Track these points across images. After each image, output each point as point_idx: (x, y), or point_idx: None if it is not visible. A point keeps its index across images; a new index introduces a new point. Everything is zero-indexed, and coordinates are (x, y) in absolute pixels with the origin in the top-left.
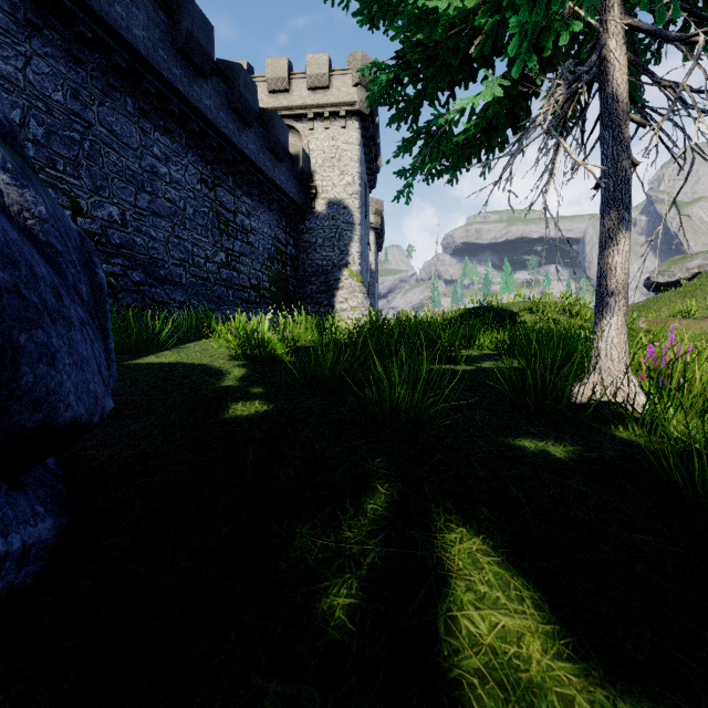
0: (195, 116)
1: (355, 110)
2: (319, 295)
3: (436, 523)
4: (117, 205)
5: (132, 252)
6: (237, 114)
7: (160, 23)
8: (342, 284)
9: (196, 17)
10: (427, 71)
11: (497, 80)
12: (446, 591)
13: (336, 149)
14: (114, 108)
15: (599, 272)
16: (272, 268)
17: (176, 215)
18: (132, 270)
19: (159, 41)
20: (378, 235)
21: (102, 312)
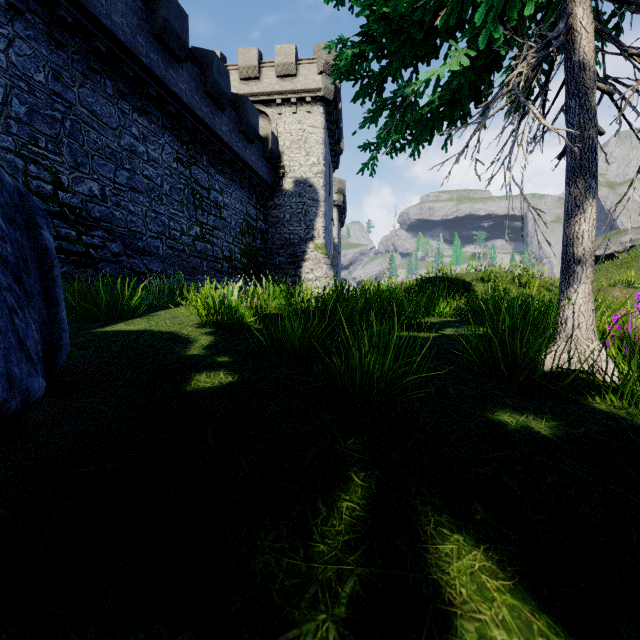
0: (171, 99)
1: (320, 96)
2: (286, 266)
3: (425, 528)
4: (97, 180)
5: (111, 225)
6: (210, 98)
7: (138, 11)
8: (308, 256)
9: (172, 6)
10: (392, 45)
11: (462, 50)
12: (452, 639)
13: (303, 132)
14: (94, 90)
15: (565, 240)
16: (244, 241)
17: (153, 191)
18: (111, 242)
19: (137, 28)
20: (341, 211)
21: (49, 278)
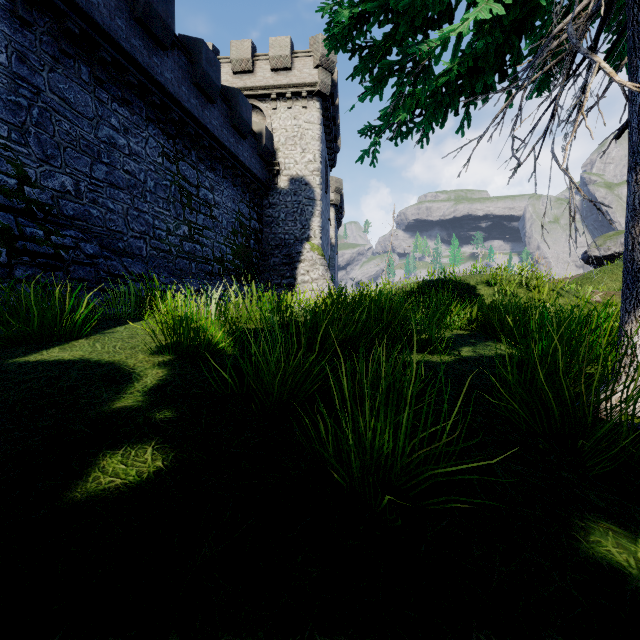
0: (155, 89)
1: (316, 90)
2: (281, 268)
3: None
4: (71, 175)
5: (87, 224)
6: (199, 89)
7: None
8: (303, 257)
9: None
10: (399, 2)
11: None
12: None
13: (298, 128)
14: (67, 76)
15: (630, 244)
16: (236, 241)
17: (136, 187)
18: (85, 242)
19: (116, 9)
20: (338, 211)
21: None
